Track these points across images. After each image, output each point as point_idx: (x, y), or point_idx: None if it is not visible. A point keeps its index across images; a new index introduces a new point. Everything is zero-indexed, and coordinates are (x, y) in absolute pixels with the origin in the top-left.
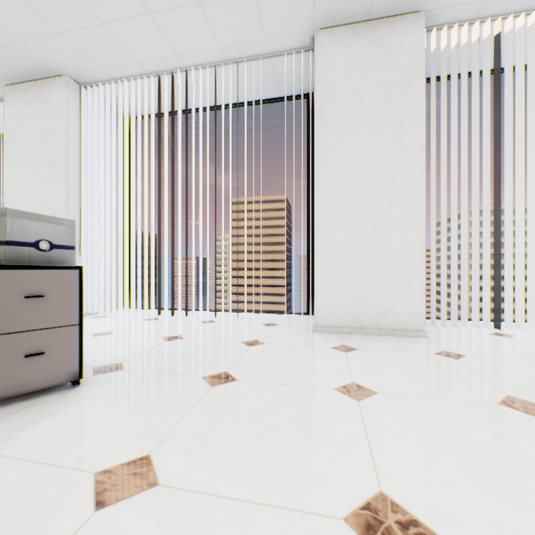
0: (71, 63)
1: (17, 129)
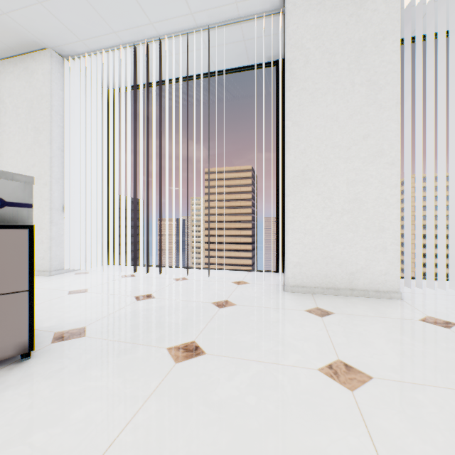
0: (53, 35)
1: (7, 100)
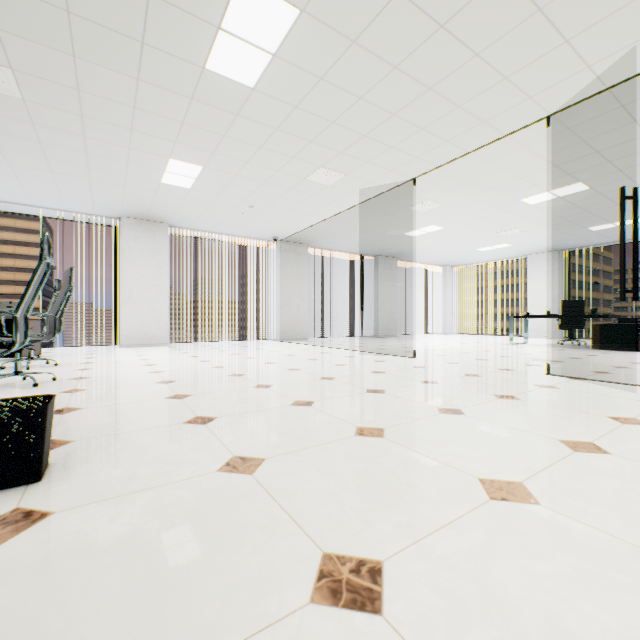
0: None
1: None
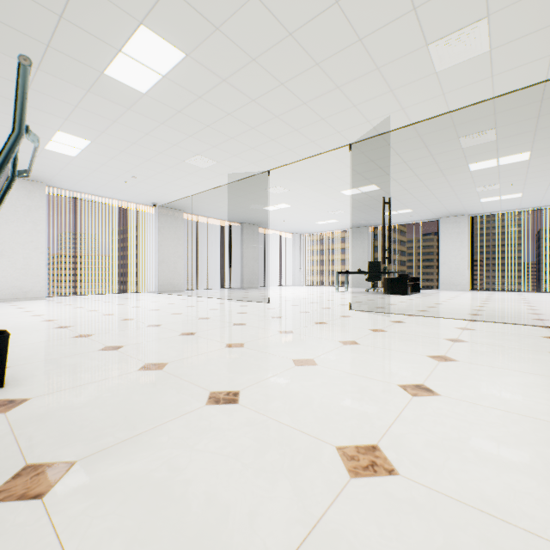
0: None
1: None
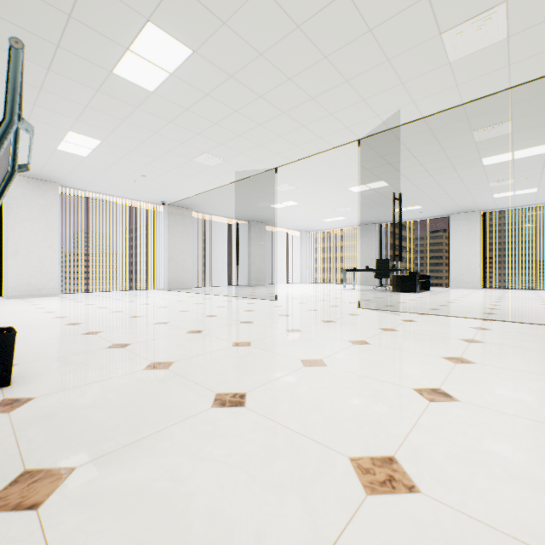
0: None
1: None
